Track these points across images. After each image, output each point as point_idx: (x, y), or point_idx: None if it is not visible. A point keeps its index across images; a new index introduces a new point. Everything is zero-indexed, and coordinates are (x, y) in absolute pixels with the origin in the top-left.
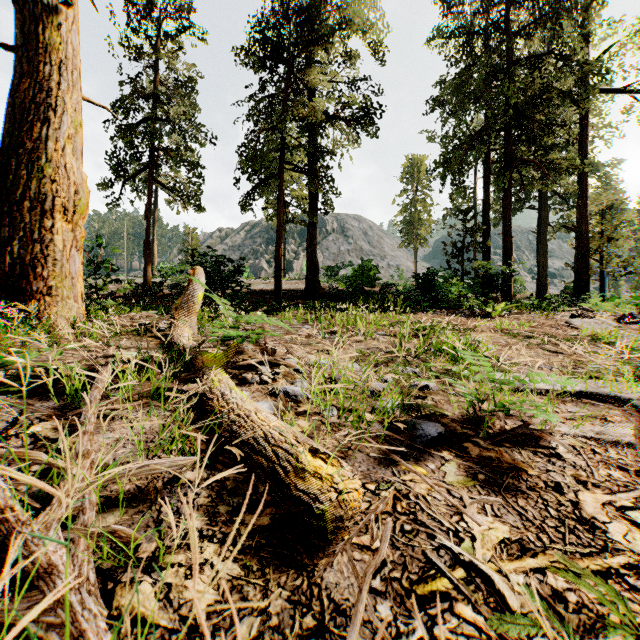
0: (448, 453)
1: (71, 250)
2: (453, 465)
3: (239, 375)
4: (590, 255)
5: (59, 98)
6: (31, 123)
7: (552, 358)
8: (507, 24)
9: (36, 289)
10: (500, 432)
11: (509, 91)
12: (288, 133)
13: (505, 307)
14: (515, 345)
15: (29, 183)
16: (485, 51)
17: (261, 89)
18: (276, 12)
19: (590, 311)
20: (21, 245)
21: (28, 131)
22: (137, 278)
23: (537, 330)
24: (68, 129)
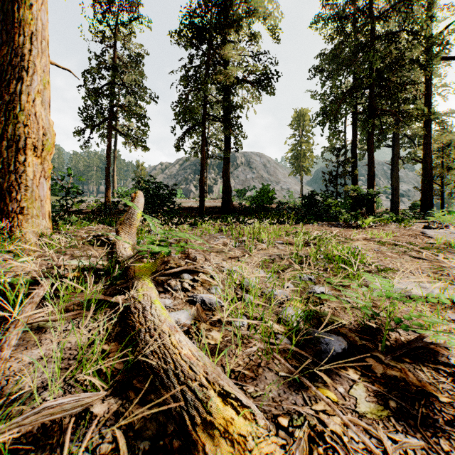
0: (353, 371)
1: (40, 179)
2: (361, 387)
3: (165, 282)
4: (433, 180)
5: (31, 61)
6: (9, 81)
7: (419, 264)
8: (370, 10)
9: (11, 209)
10: (398, 345)
11: (373, 59)
12: (209, 92)
13: (372, 220)
14: (387, 252)
15: (7, 127)
16: (354, 30)
17: (189, 61)
18: (200, 5)
19: (438, 223)
20: (0, 175)
21: (6, 87)
22: (102, 198)
23: (401, 239)
24: (38, 85)
